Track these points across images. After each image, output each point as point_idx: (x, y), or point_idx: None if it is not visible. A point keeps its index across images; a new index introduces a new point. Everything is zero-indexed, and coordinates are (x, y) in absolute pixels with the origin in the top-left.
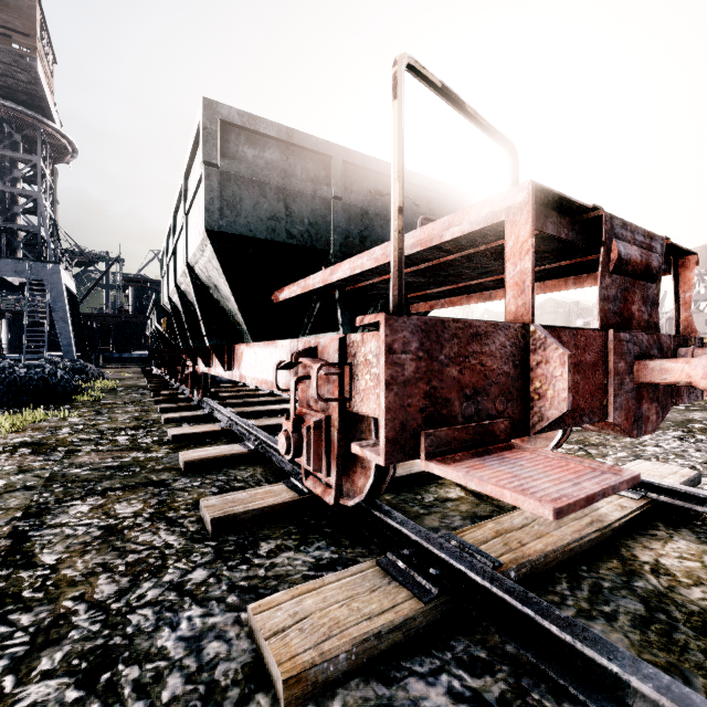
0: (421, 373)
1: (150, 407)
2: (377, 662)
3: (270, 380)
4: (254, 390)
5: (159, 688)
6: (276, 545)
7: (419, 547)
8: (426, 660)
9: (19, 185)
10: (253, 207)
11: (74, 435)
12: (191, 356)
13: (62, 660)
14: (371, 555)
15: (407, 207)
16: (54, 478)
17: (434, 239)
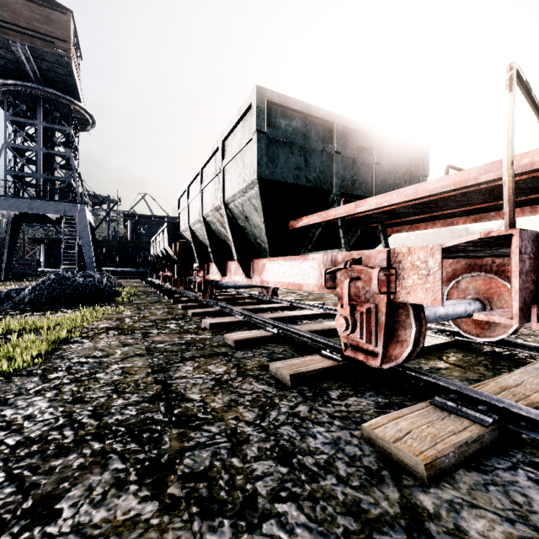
0: (531, 267)
1: (171, 305)
2: (468, 460)
3: (298, 283)
4: (236, 295)
5: (335, 468)
6: (340, 393)
7: (457, 394)
8: (500, 461)
9: (56, 148)
10: (285, 161)
11: (137, 323)
12: (204, 268)
13: (258, 451)
14: (412, 401)
15: (381, 157)
16: (151, 350)
17: (469, 181)
